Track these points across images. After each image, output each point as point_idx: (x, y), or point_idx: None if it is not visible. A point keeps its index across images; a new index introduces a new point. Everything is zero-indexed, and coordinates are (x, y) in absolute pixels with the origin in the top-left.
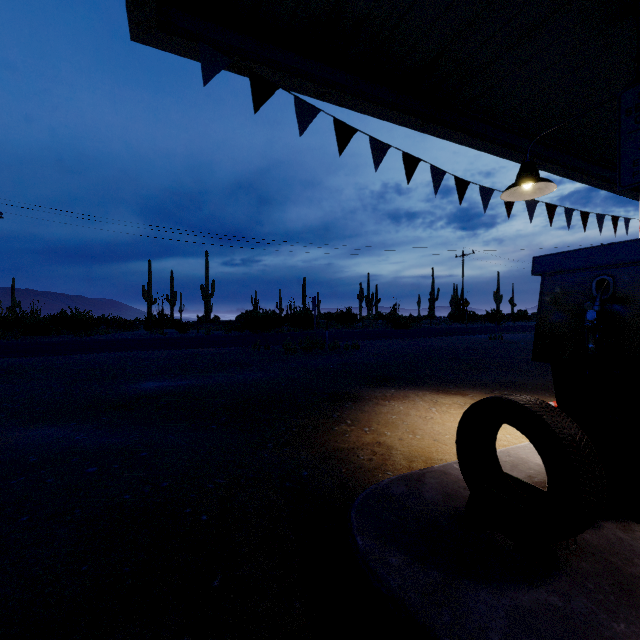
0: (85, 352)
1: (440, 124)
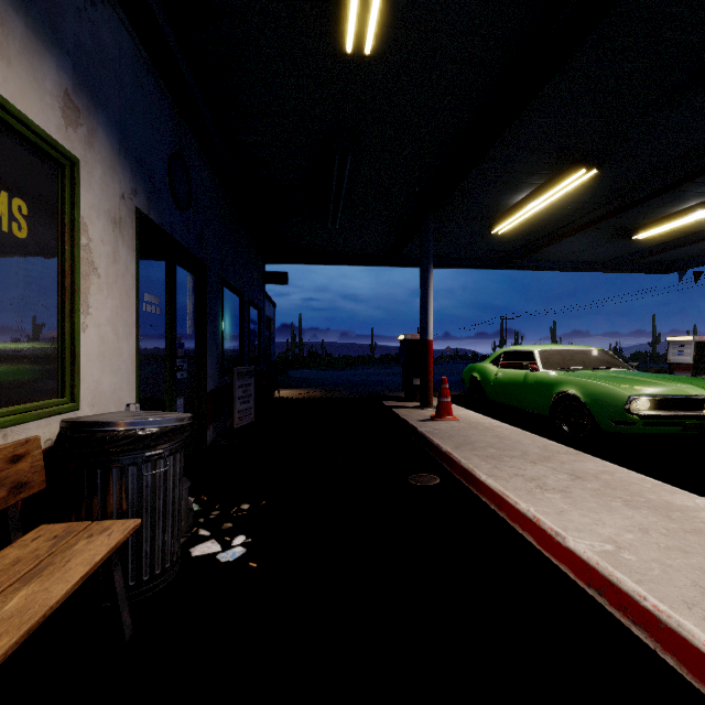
0: None
1: None
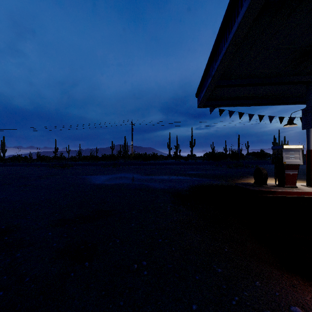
0: (166, 165)
1: (272, 104)
